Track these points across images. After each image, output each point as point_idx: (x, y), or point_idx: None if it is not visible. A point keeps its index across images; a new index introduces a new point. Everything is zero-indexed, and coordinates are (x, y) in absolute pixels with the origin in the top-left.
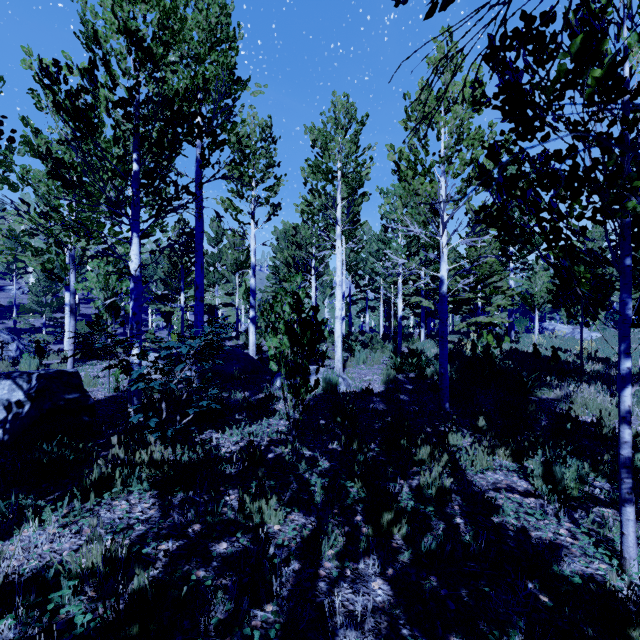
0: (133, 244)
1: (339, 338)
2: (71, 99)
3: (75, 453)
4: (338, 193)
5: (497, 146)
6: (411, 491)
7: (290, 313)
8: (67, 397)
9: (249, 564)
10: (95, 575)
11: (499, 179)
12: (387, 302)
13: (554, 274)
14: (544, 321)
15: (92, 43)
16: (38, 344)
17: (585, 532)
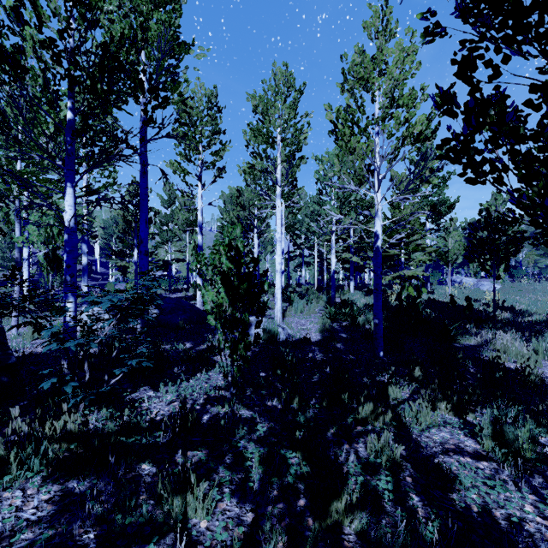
0: (67, 194)
1: (279, 290)
2: None
3: None
4: (278, 156)
5: (472, 58)
6: (358, 458)
7: (228, 265)
8: None
9: None
10: None
11: (469, 103)
12: (320, 258)
13: (469, 233)
14: (452, 275)
15: None
16: None
17: None
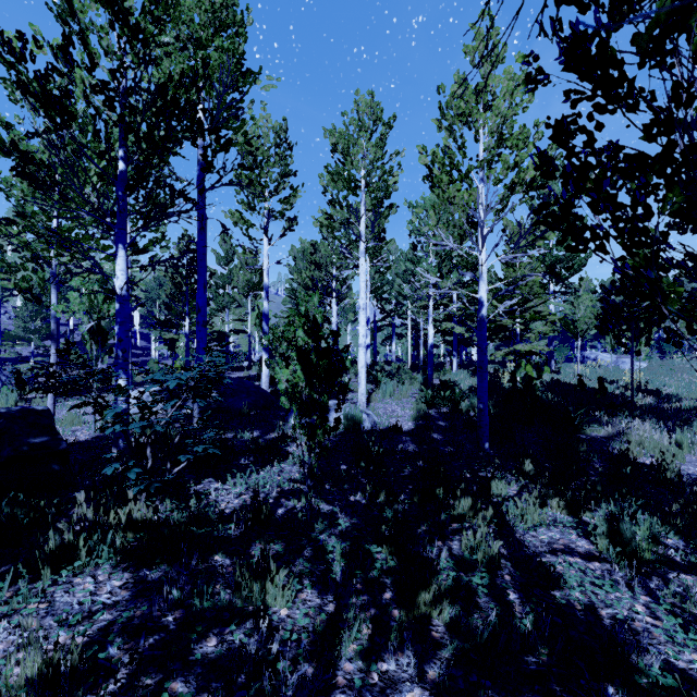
0: (119, 257)
1: (363, 368)
2: (40, 81)
3: (36, 512)
4: (362, 205)
5: (566, 123)
6: (451, 556)
7: (304, 339)
8: (32, 441)
9: (244, 669)
10: (31, 693)
11: (566, 168)
12: (415, 329)
13: (601, 297)
14: (585, 350)
15: (69, 17)
16: (18, 376)
17: (666, 608)
